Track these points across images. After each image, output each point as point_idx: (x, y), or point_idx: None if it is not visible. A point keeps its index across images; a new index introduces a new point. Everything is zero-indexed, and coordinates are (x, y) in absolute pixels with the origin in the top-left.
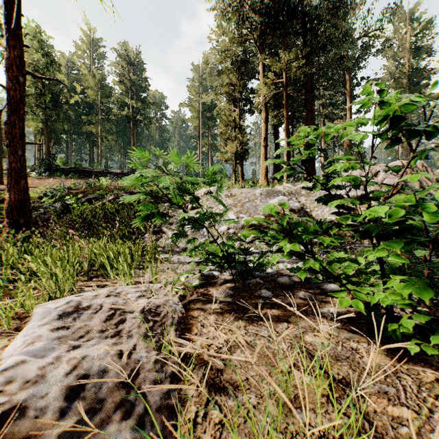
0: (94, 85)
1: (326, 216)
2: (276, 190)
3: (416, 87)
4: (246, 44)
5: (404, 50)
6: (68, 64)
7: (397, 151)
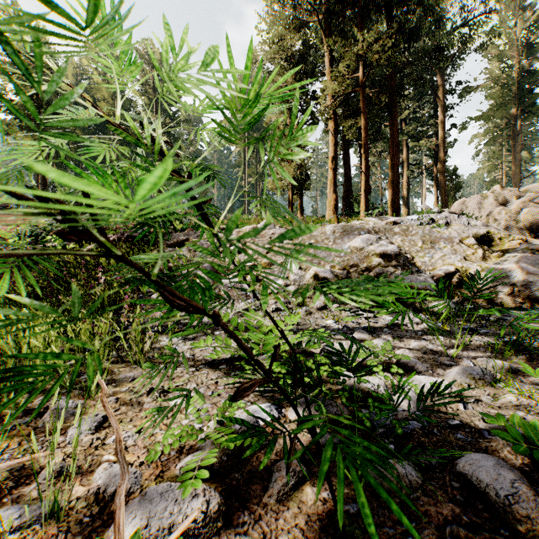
0: (108, 96)
1: (439, 265)
2: (355, 226)
3: (529, 96)
4: (307, 33)
5: (512, 48)
6: (77, 72)
7: (500, 182)
